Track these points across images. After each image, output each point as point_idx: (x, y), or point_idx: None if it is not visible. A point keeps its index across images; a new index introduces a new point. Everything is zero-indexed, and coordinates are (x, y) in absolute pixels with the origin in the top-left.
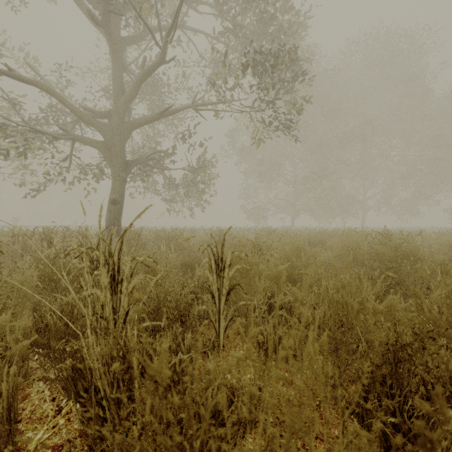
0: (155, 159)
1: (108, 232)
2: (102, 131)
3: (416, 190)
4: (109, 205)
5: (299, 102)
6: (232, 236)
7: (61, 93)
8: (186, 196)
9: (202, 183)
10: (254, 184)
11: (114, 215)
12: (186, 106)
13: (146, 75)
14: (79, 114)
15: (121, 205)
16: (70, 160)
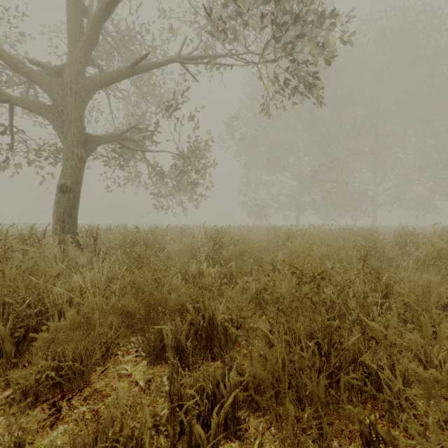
0: (133, 138)
1: (55, 233)
2: (47, 88)
3: (435, 184)
4: (57, 193)
5: (331, 44)
6: (233, 239)
7: (15, 55)
8: (177, 188)
9: (195, 171)
10: (255, 179)
11: (63, 208)
12: (170, 60)
13: (110, 8)
14: (10, 60)
15: (76, 194)
16: (11, 134)
